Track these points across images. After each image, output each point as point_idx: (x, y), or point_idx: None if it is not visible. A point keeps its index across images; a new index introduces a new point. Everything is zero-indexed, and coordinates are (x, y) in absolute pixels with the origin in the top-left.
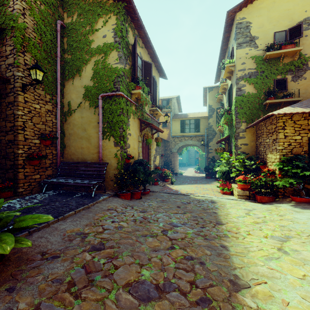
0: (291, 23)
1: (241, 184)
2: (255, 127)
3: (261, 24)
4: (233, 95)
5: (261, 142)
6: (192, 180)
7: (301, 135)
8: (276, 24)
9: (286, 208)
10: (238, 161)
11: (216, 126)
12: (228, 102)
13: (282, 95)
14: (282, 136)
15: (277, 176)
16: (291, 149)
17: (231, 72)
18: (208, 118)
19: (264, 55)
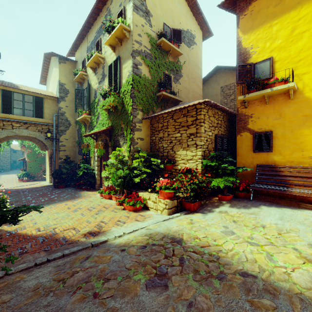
0: (173, 25)
1: (168, 192)
2: (150, 120)
3: (155, 4)
4: (125, 71)
5: (164, 137)
6: (37, 197)
7: (212, 131)
8: (165, 15)
9: (235, 211)
10: (140, 160)
11: (70, 114)
12: (109, 81)
13: (168, 91)
14: (203, 130)
15: (199, 175)
16: (207, 146)
17: (120, 40)
18: (57, 100)
19: (159, 40)
